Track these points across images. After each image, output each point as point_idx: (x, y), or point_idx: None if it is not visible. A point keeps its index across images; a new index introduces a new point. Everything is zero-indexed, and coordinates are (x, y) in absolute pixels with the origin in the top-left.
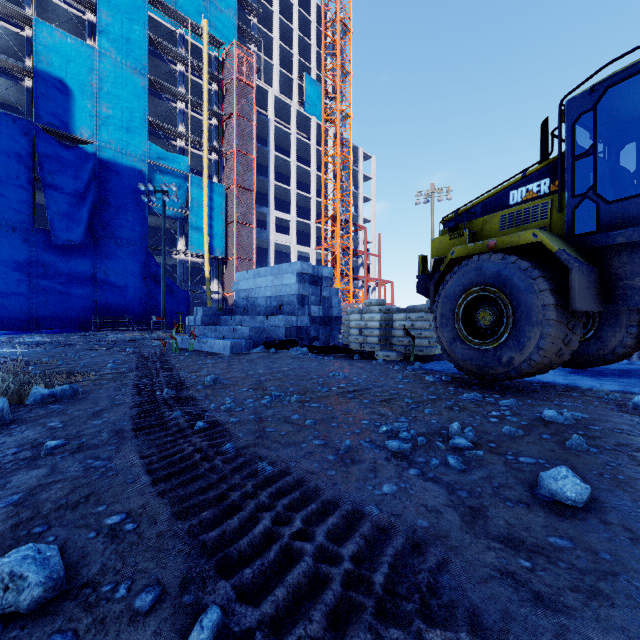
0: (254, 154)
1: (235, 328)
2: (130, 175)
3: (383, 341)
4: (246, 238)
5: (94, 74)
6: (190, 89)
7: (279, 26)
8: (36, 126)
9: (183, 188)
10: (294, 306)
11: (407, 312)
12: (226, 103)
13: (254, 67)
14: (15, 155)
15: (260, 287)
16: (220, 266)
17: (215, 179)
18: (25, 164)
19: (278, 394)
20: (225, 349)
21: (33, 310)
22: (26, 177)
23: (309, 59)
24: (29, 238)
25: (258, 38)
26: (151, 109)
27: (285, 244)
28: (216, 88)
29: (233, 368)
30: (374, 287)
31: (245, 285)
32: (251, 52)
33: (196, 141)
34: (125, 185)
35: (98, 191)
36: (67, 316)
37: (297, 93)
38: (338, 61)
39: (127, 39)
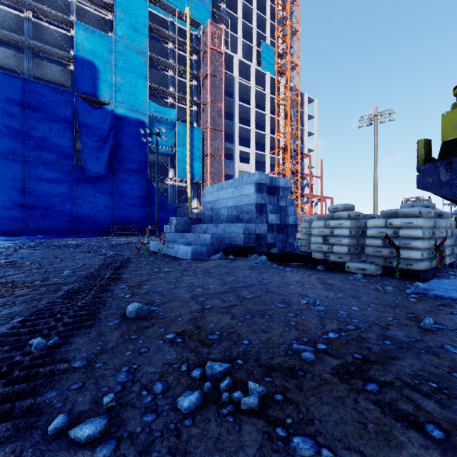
0: (223, 103)
1: (198, 235)
2: (136, 125)
3: (352, 251)
4: (217, 167)
5: (112, 56)
6: (178, 61)
7: (242, 8)
8: (76, 95)
9: (172, 132)
10: (252, 214)
11: (383, 218)
12: (203, 68)
13: (223, 38)
14: (63, 116)
15: (223, 198)
16: (198, 188)
17: (195, 125)
18: (69, 122)
19: (218, 368)
20: (187, 255)
21: (74, 221)
22: (69, 130)
23: (264, 31)
24: (71, 172)
25: (226, 18)
26: (151, 78)
27: (246, 171)
28: (196, 58)
29: (182, 281)
30: (316, 202)
31: (210, 197)
32: (221, 27)
33: (181, 97)
34: (133, 132)
35: (115, 137)
36: (95, 225)
37: (255, 57)
38: (288, 22)
39: (134, 28)
